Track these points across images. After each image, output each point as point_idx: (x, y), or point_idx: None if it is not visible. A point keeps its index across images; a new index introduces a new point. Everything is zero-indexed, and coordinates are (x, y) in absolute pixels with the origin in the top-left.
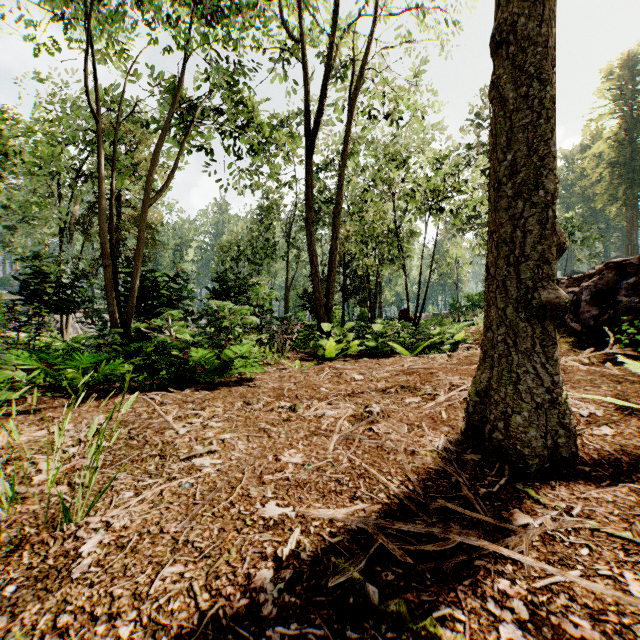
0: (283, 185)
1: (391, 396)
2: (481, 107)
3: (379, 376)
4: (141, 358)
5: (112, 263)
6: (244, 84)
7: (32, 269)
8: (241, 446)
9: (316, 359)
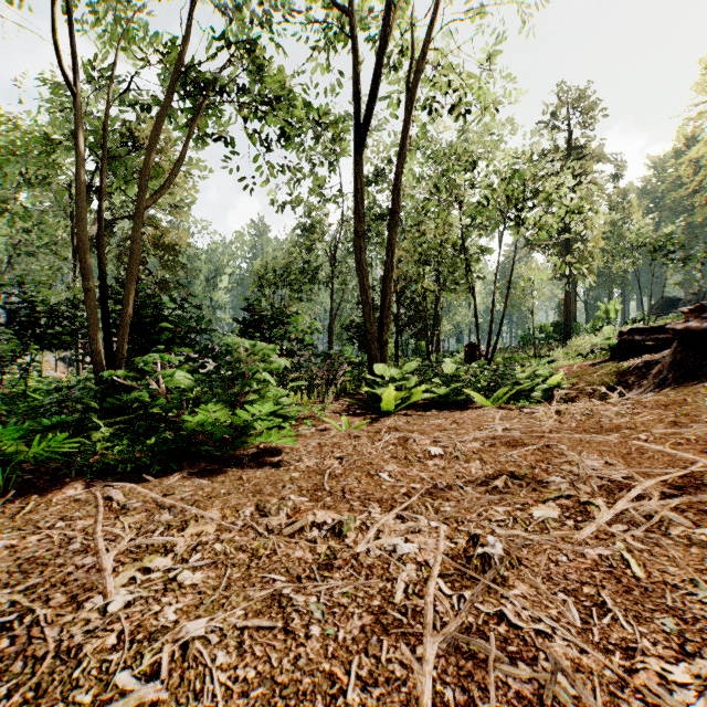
0: (327, 200)
1: (501, 498)
2: (557, 106)
3: (465, 448)
4: (125, 417)
5: (102, 286)
6: (271, 40)
7: (22, 296)
8: (219, 676)
9: (368, 412)
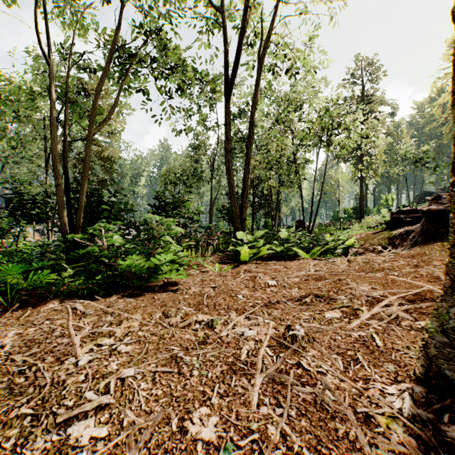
0: (208, 129)
1: (308, 308)
2: (355, 69)
3: (290, 281)
4: (82, 263)
5: (66, 183)
6: (172, 31)
7: (14, 190)
8: (142, 393)
9: (233, 261)
